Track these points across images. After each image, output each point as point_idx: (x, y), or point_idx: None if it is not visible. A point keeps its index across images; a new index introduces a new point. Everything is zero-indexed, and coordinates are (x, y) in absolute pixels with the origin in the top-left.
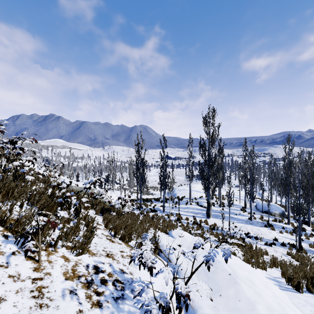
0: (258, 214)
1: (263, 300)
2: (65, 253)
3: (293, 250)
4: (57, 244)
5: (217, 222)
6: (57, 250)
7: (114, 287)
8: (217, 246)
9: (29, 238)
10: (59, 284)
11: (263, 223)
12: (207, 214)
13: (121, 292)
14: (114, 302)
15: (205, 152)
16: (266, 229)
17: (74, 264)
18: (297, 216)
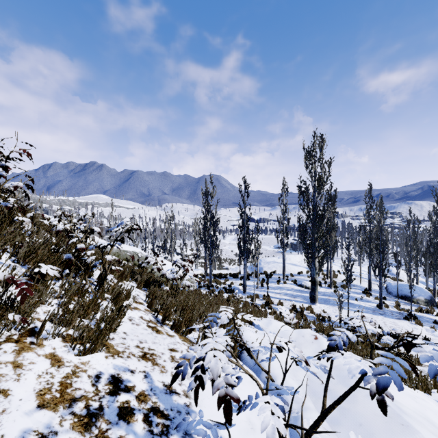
0: (392, 300)
1: None
2: (59, 350)
3: None
4: (42, 331)
5: (328, 310)
6: (42, 343)
7: (147, 426)
8: (396, 347)
9: None
10: (19, 419)
11: (401, 314)
12: (311, 298)
13: None
14: None
15: (308, 203)
16: (407, 323)
17: (69, 371)
18: None
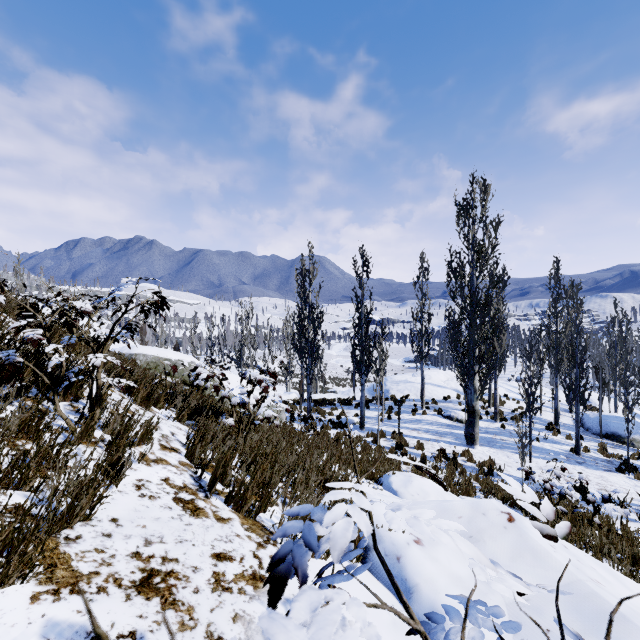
0: (592, 441)
1: None
2: None
3: None
4: None
5: (495, 456)
6: None
7: None
8: None
9: None
10: None
11: (610, 462)
12: (467, 437)
13: None
14: None
15: (463, 287)
16: (622, 477)
17: None
18: None
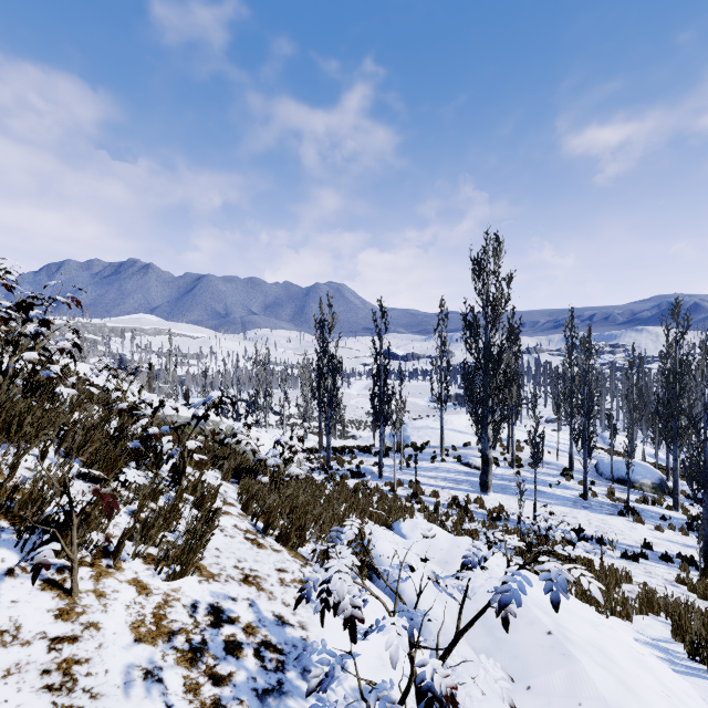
0: (603, 486)
1: (641, 704)
2: (142, 574)
3: (691, 573)
4: (121, 551)
5: (506, 503)
6: (120, 566)
7: (259, 661)
8: (527, 564)
9: (46, 536)
10: (119, 654)
11: (614, 506)
12: (482, 484)
13: (277, 675)
14: (258, 703)
15: (477, 340)
16: (622, 520)
17: (161, 600)
18: (699, 491)
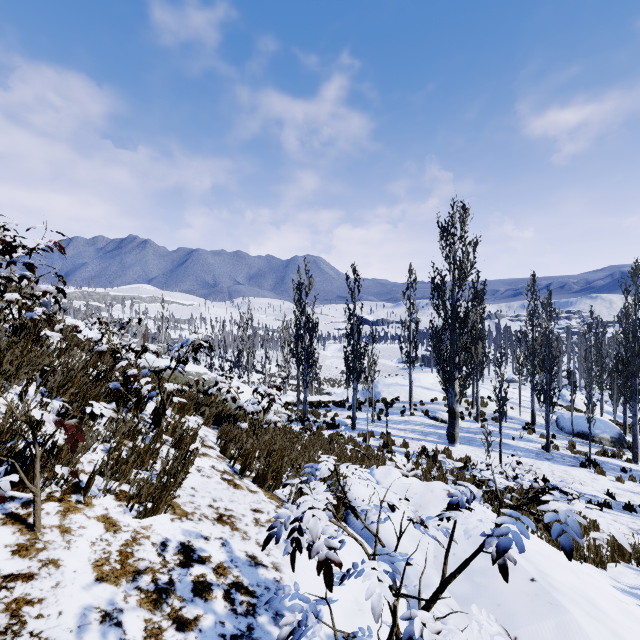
0: (564, 439)
1: None
2: (112, 511)
3: None
4: (91, 486)
5: (472, 454)
6: (90, 502)
7: (229, 604)
8: (525, 504)
9: (3, 467)
10: (76, 594)
11: (576, 458)
12: (449, 436)
13: (247, 619)
14: None
15: (444, 301)
16: (584, 472)
17: (129, 538)
18: None
